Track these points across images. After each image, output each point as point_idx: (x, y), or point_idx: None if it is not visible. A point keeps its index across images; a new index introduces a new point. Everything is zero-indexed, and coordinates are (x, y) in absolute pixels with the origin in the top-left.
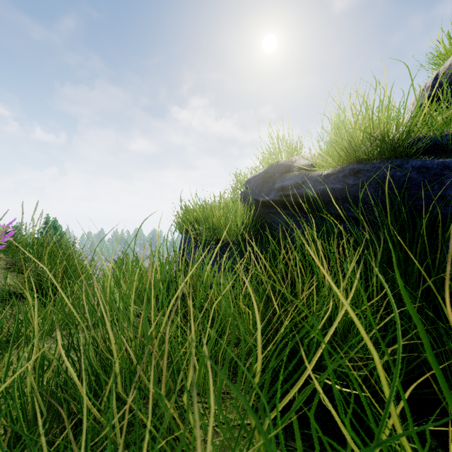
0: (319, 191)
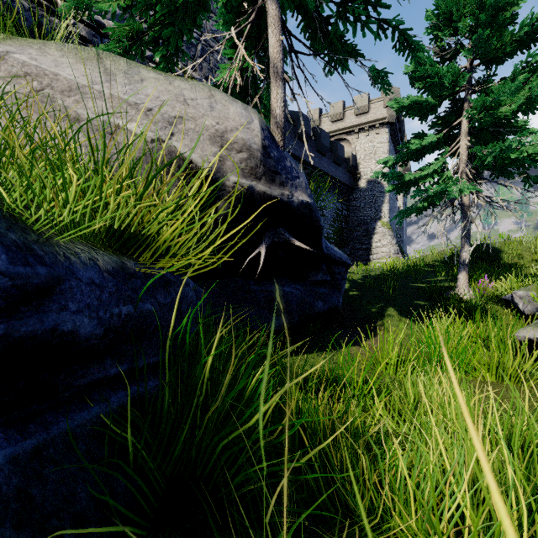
0: (119, 319)
